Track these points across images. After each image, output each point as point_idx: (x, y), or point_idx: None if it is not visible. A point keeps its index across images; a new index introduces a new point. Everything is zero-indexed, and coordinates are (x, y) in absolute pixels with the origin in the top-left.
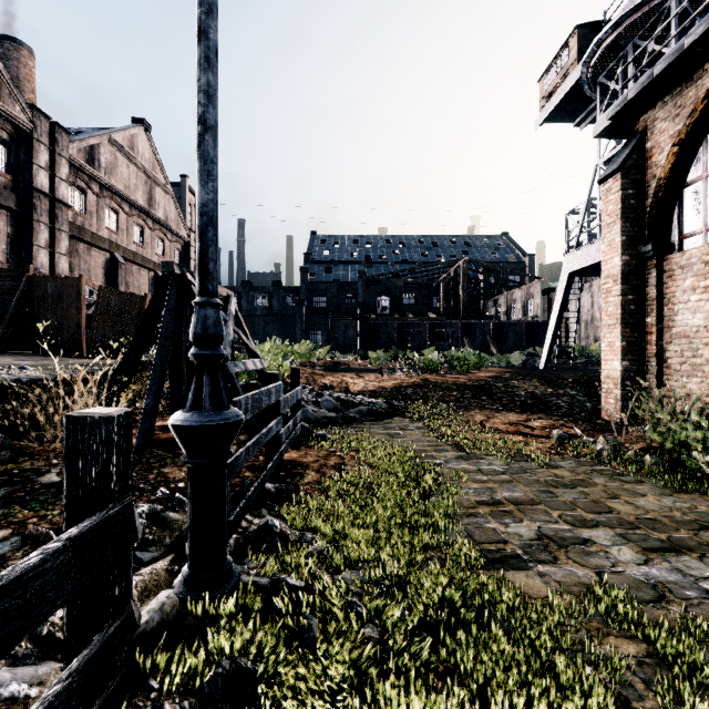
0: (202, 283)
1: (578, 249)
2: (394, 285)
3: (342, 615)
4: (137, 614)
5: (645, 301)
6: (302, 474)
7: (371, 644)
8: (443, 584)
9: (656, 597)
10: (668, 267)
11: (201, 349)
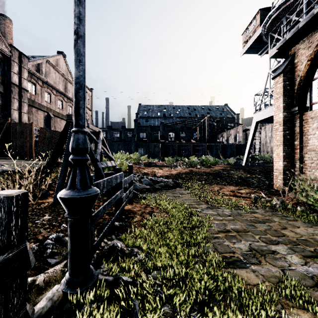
0: (76, 120)
1: (260, 111)
2: (176, 127)
3: (152, 298)
4: (31, 310)
5: (294, 134)
6: (133, 217)
7: (167, 316)
8: (205, 279)
9: (314, 284)
10: (305, 118)
11: (75, 156)
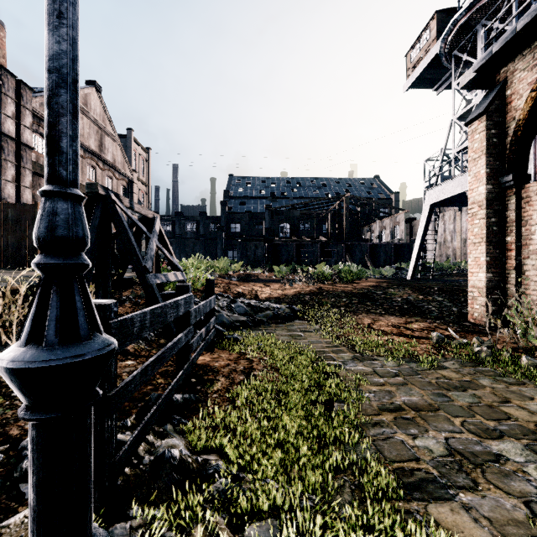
0: (49, 165)
1: (438, 186)
2: (293, 215)
3: None
4: None
5: (505, 223)
6: (213, 381)
7: None
8: None
9: None
10: (526, 194)
11: (45, 256)
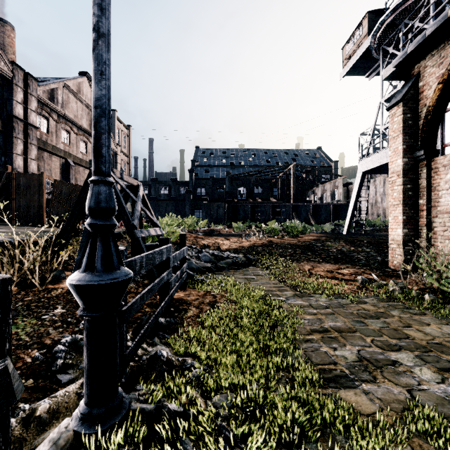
0: (96, 164)
1: (369, 157)
2: (249, 180)
3: (213, 439)
4: None
5: (418, 189)
6: (186, 310)
7: None
8: (294, 408)
9: None
10: (434, 166)
11: (94, 219)
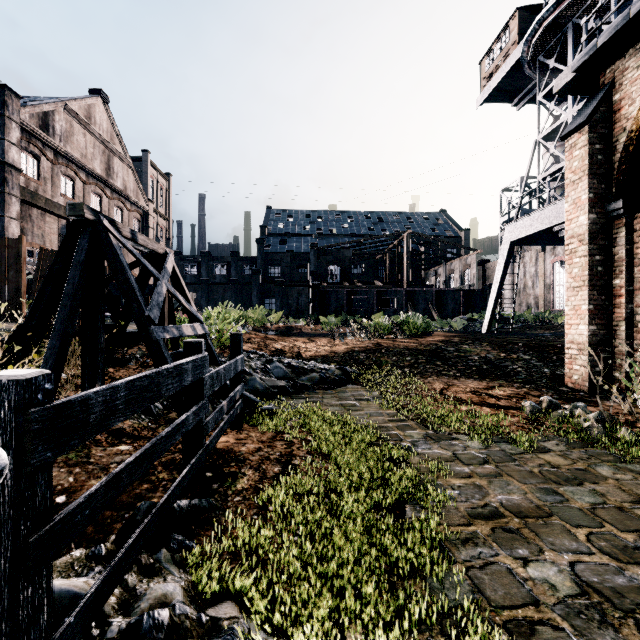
0: None
1: (520, 219)
2: (344, 255)
3: None
4: None
5: (612, 262)
6: (236, 475)
7: None
8: None
9: None
10: (639, 225)
11: None
